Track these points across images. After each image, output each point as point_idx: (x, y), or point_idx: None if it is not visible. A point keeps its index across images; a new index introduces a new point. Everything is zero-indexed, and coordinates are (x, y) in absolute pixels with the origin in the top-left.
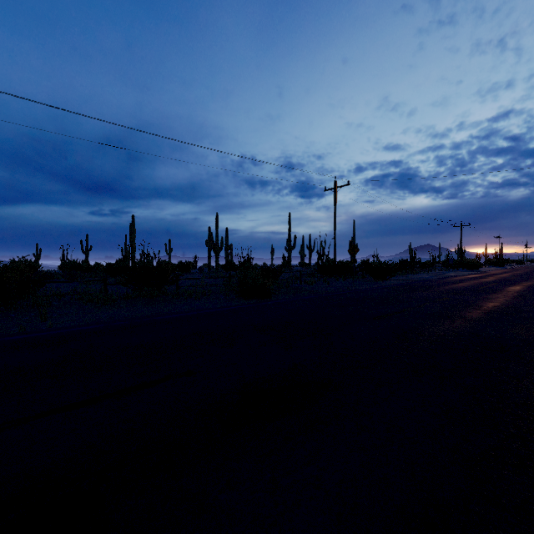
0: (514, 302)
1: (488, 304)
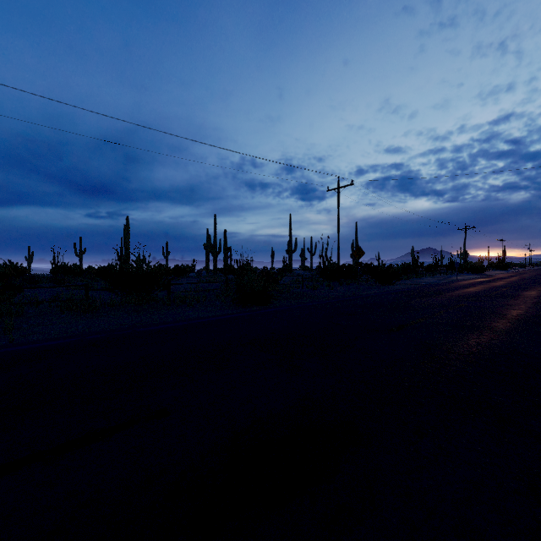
0: (538, 309)
1: (511, 312)
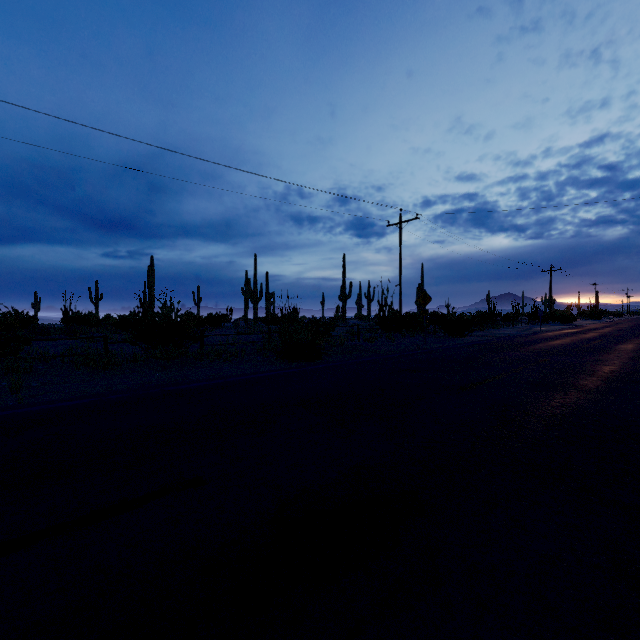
0: (635, 365)
1: (603, 369)
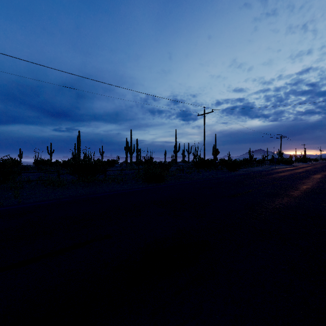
0: (319, 185)
1: (303, 187)
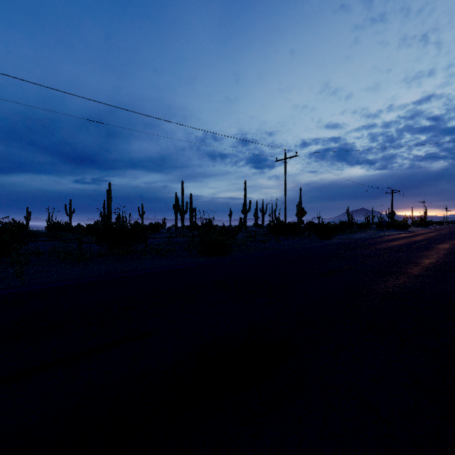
0: (447, 259)
1: (425, 261)
